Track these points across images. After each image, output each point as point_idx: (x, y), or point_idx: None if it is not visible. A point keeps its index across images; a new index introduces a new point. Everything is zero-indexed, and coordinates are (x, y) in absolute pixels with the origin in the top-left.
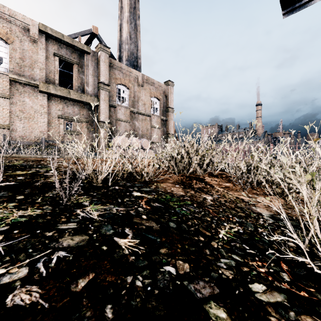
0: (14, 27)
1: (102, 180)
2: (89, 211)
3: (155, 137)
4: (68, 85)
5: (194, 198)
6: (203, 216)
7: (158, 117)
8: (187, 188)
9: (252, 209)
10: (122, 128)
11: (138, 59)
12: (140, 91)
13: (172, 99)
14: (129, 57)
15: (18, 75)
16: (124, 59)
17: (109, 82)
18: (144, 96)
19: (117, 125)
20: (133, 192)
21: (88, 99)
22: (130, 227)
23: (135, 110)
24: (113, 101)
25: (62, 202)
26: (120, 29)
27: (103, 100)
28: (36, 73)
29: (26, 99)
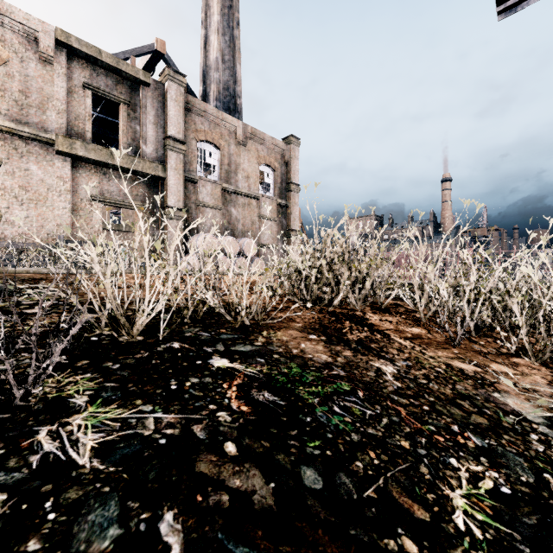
0: (9, 34)
1: (147, 326)
2: (74, 431)
3: (266, 235)
4: (112, 143)
5: (356, 373)
6: (390, 433)
7: (273, 200)
8: (336, 343)
9: (495, 400)
10: (207, 220)
11: (236, 98)
12: (239, 154)
13: (297, 168)
14: (220, 94)
15: (17, 123)
16: (211, 97)
17: (184, 137)
18: (248, 163)
19: (199, 214)
20: (211, 357)
21: (146, 166)
22: (179, 504)
23: (230, 188)
24: (191, 171)
25: (11, 400)
26: (204, 45)
27: (173, 168)
28: (51, 120)
29: (32, 165)
